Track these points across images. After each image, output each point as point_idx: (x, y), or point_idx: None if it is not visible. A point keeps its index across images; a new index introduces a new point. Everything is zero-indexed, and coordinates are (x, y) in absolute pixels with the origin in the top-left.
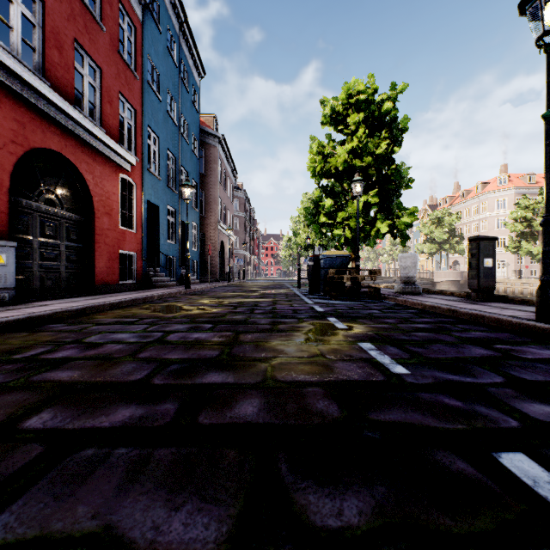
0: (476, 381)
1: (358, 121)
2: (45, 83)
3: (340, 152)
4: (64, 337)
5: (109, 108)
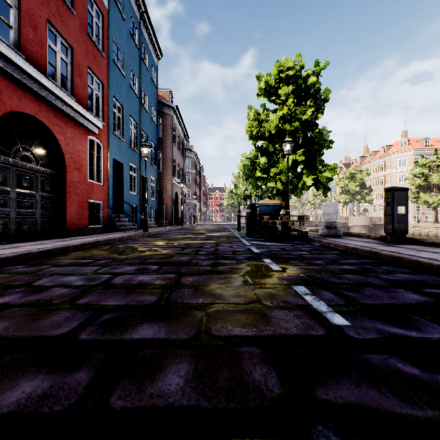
0: (423, 335)
1: (288, 92)
2: (20, 56)
3: (273, 118)
4: (16, 279)
5: (79, 80)
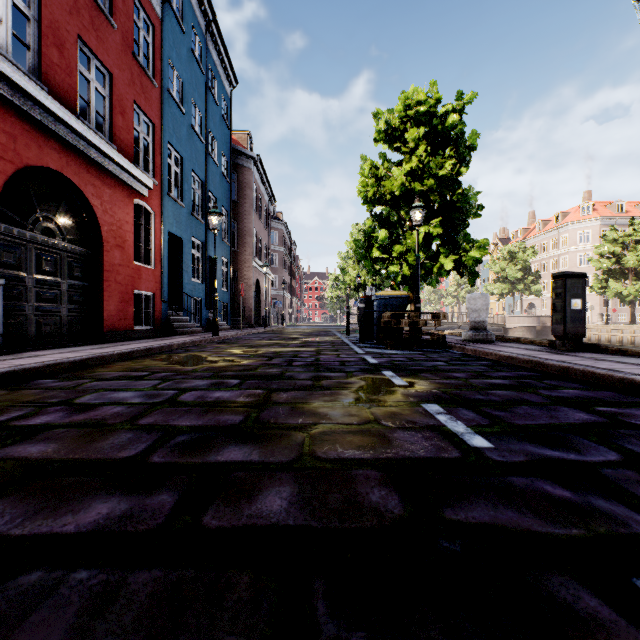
0: (583, 458)
1: (418, 137)
2: (41, 88)
3: (397, 174)
4: (50, 396)
5: (121, 120)
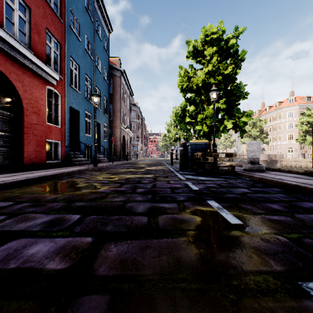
0: None
1: (212, 53)
2: None
3: (200, 74)
4: None
5: (37, 38)
